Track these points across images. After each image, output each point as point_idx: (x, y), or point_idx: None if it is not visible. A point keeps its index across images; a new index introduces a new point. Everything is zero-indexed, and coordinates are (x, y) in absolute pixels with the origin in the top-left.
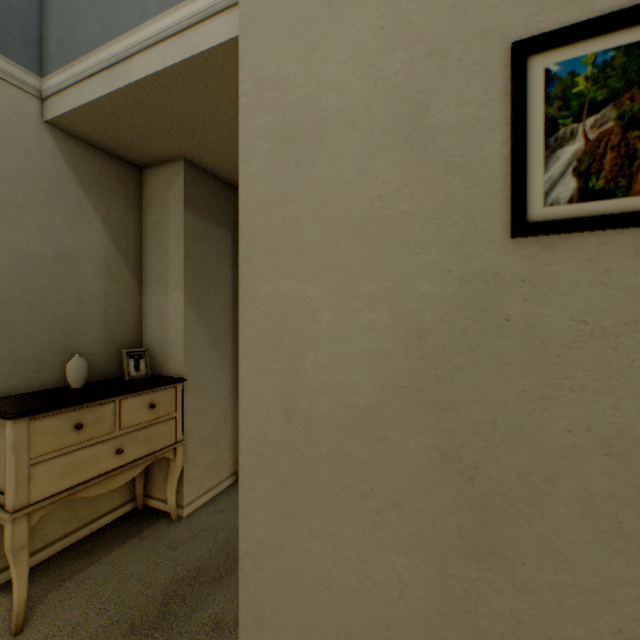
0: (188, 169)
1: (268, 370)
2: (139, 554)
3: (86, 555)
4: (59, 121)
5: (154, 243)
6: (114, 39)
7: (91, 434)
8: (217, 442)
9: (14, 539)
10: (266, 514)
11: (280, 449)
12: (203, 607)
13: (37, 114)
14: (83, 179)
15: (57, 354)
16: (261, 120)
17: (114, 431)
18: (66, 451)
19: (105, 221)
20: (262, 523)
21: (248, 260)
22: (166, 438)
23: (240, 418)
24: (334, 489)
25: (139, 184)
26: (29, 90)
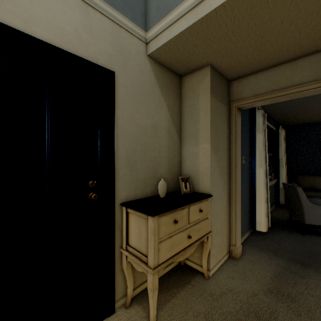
0: (211, 71)
1: None
2: (196, 297)
3: (167, 289)
4: (154, 53)
5: (189, 117)
6: None
7: (179, 226)
8: (221, 233)
9: (153, 284)
10: None
11: None
12: None
13: (144, 52)
14: (160, 84)
15: (151, 178)
16: None
17: (186, 224)
18: (170, 235)
19: (168, 106)
20: None
21: None
22: (204, 230)
23: None
24: None
25: (180, 85)
26: (142, 39)
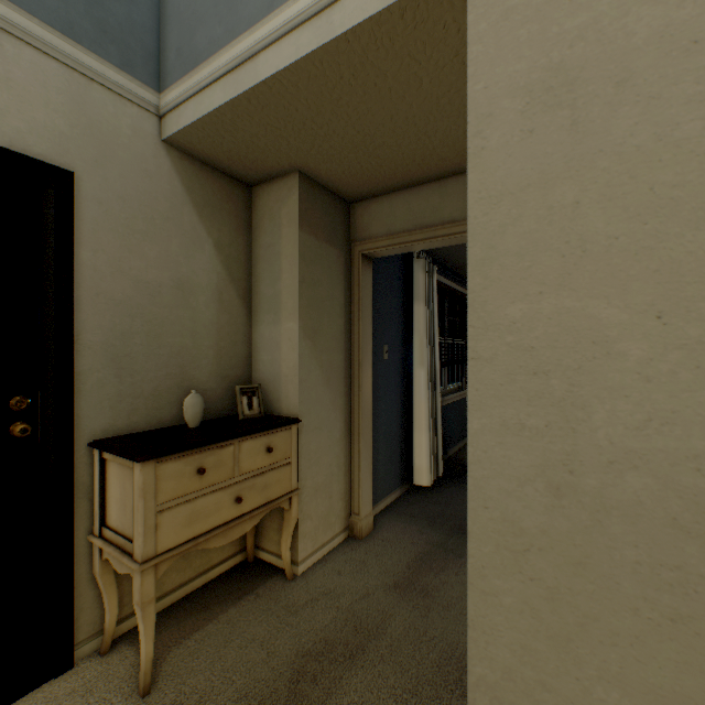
0: (302, 183)
1: (519, 427)
2: (257, 615)
3: (202, 610)
4: (176, 138)
5: (264, 268)
6: (238, 37)
7: (212, 479)
8: (330, 492)
9: (142, 592)
10: (516, 633)
11: (542, 542)
12: (338, 692)
13: (155, 133)
14: (197, 201)
15: (173, 390)
16: (506, 70)
17: (233, 477)
18: (189, 498)
19: (217, 245)
20: (508, 644)
21: (483, 270)
22: (282, 486)
23: (469, 491)
24: (652, 617)
25: (248, 204)
26: (148, 108)
